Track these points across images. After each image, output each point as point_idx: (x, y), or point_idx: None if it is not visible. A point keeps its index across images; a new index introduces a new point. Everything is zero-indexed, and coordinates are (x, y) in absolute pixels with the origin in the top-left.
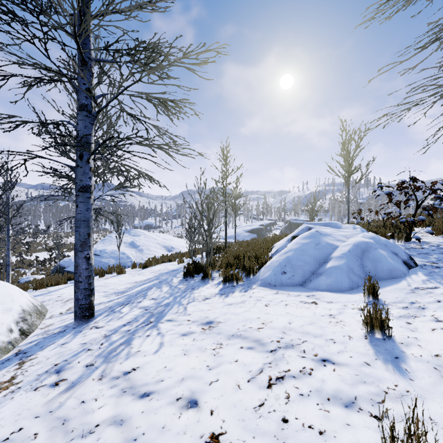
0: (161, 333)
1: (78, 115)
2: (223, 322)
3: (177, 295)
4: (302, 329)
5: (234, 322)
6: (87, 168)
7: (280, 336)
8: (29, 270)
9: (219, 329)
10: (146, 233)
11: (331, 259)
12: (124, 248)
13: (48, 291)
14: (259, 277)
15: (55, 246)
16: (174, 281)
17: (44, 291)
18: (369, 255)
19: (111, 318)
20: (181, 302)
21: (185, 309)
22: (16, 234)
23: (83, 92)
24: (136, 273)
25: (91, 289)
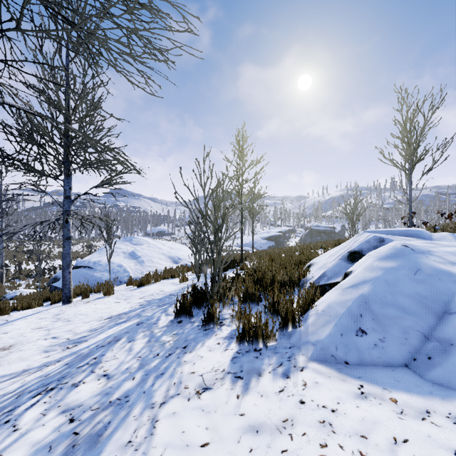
0: None
1: None
2: None
3: (152, 367)
4: None
5: None
6: None
7: None
8: (25, 282)
9: None
10: (150, 241)
11: None
12: (123, 260)
13: (6, 319)
14: (307, 336)
15: (59, 254)
16: (161, 323)
17: (2, 319)
18: None
19: None
20: (152, 396)
21: (151, 427)
22: None
23: None
24: (124, 295)
25: None
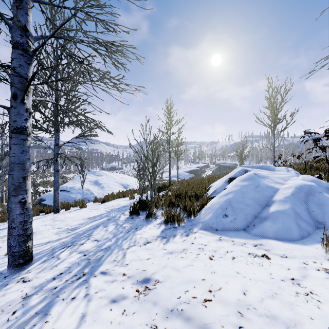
0: (89, 296)
1: (13, 54)
2: (162, 281)
3: (120, 237)
4: (263, 307)
5: (174, 283)
6: (22, 109)
7: (237, 322)
8: None
9: (155, 295)
10: (107, 174)
11: (273, 203)
12: (89, 186)
13: None
14: (200, 219)
15: (41, 183)
16: (121, 219)
17: None
18: (315, 199)
19: (45, 266)
20: (122, 246)
21: (123, 255)
22: (4, 174)
23: (17, 29)
24: (94, 207)
25: (26, 235)
